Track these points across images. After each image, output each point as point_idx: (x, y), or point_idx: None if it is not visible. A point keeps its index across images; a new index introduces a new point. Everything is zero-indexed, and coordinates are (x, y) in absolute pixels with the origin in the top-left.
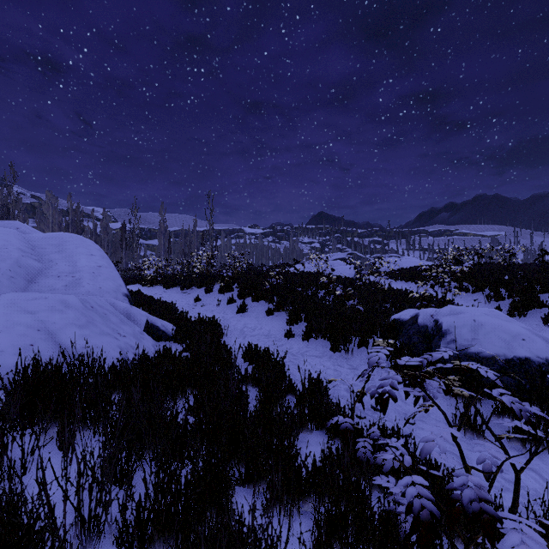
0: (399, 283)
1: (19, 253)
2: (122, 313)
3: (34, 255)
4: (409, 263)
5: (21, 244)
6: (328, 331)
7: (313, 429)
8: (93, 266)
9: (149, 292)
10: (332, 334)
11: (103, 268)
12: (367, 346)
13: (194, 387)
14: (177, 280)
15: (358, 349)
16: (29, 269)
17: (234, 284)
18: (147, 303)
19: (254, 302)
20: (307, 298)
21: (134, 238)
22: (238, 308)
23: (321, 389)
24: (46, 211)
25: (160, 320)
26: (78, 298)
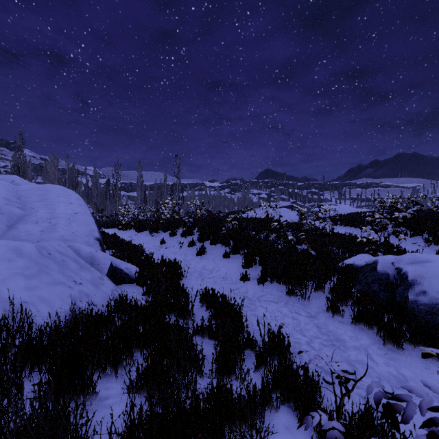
0: (339, 227)
1: (3, 201)
2: (86, 257)
3: (19, 203)
4: (345, 210)
5: (7, 193)
6: (283, 276)
7: (279, 406)
8: (69, 213)
9: (124, 235)
10: (287, 279)
11: (79, 215)
12: (324, 292)
13: (144, 345)
14: (146, 225)
15: (314, 295)
16: (10, 216)
17: (195, 228)
18: (119, 245)
19: (212, 245)
20: (260, 242)
21: (116, 191)
22: (197, 251)
23: (282, 346)
24: (50, 169)
25: (125, 263)
26: (35, 245)
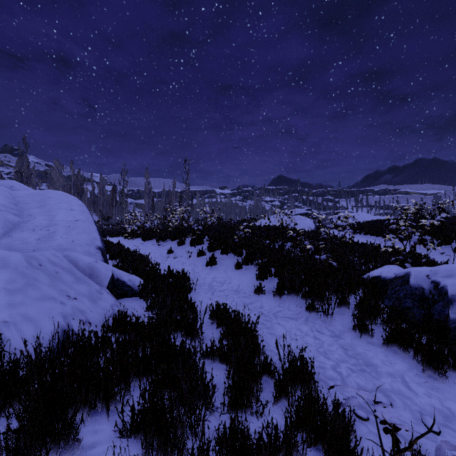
0: (358, 236)
1: None
2: (84, 268)
3: (15, 209)
4: (364, 218)
5: (3, 199)
6: (301, 289)
7: (306, 452)
8: (69, 220)
9: (129, 243)
10: (307, 293)
11: (79, 222)
12: (348, 308)
13: (144, 373)
14: (153, 233)
15: (337, 311)
16: (5, 223)
17: (205, 237)
18: (123, 255)
19: (223, 255)
20: (275, 251)
21: (123, 198)
22: (207, 261)
23: (305, 373)
24: (54, 176)
25: (128, 274)
26: (23, 255)
